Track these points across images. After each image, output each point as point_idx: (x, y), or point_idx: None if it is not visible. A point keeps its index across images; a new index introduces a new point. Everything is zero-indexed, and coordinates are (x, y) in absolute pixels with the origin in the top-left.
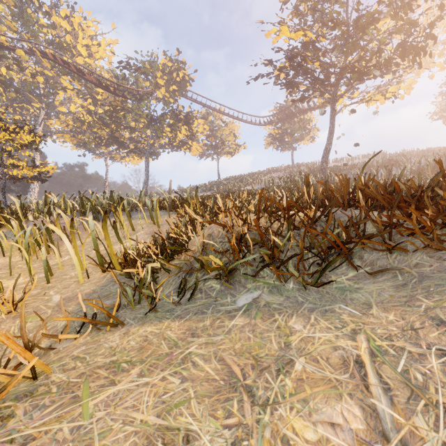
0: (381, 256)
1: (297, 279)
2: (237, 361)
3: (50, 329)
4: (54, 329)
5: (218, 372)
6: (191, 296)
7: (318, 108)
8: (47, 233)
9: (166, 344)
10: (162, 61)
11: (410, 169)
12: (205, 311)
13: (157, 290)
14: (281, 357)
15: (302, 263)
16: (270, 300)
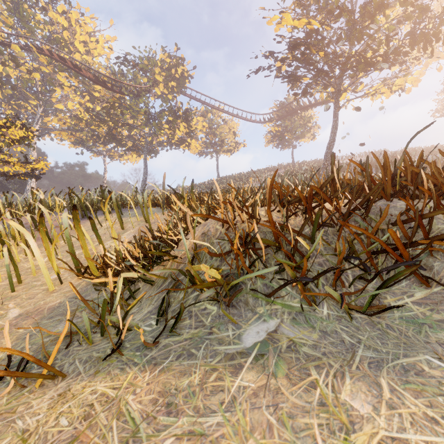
0: None
1: (333, 301)
2: None
3: None
4: None
5: None
6: (175, 324)
7: (320, 104)
8: None
9: (118, 431)
10: (160, 57)
11: None
12: (193, 351)
13: (128, 311)
14: None
15: (341, 276)
16: (296, 336)
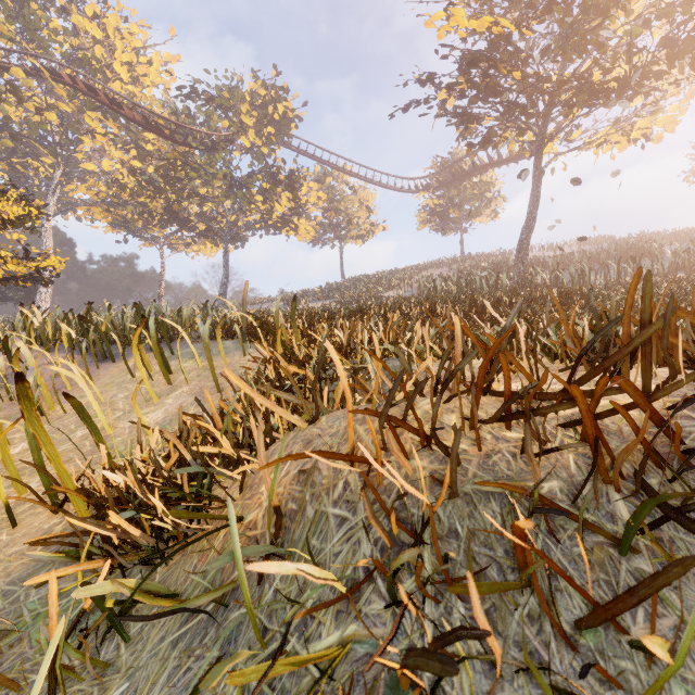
0: None
1: None
2: None
3: None
4: None
5: None
6: None
7: (506, 162)
8: None
9: None
10: (249, 87)
11: (677, 262)
12: None
13: None
14: None
15: None
16: None
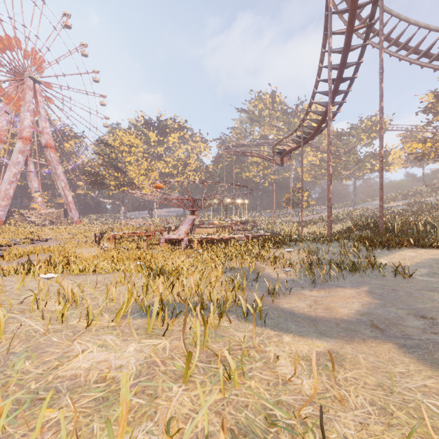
0: None
1: None
2: None
3: None
4: None
5: None
6: None
7: None
8: None
9: None
10: (364, 122)
11: None
12: None
13: None
14: None
15: None
16: None
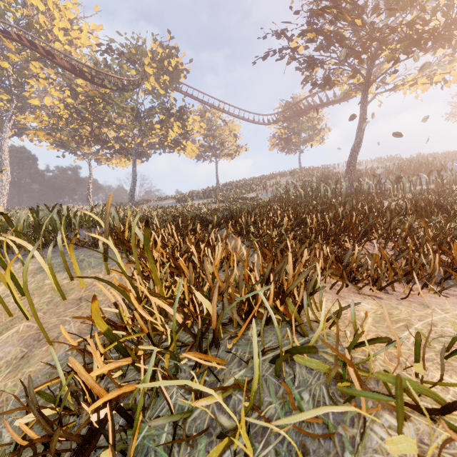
0: None
1: None
2: None
3: None
4: None
5: None
6: None
7: (332, 103)
8: None
9: None
10: (150, 47)
11: None
12: None
13: None
14: None
15: None
16: None
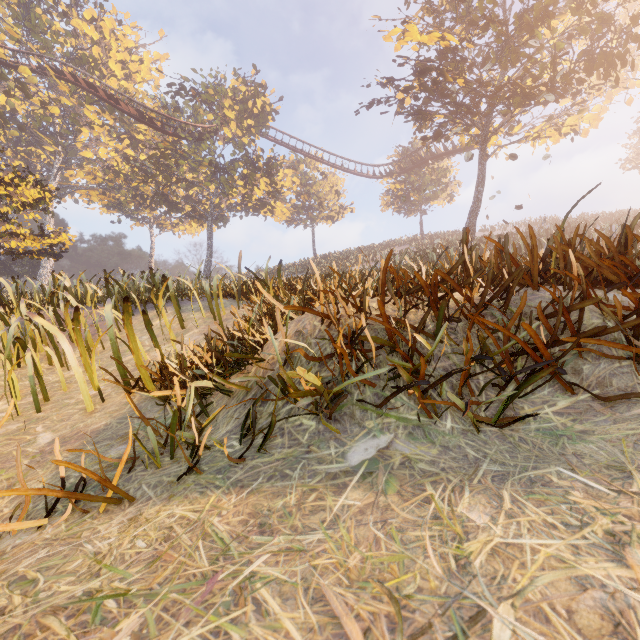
0: (618, 370)
1: (460, 412)
2: (354, 604)
3: (15, 498)
4: (19, 500)
5: (312, 636)
6: (264, 442)
7: (460, 152)
8: (47, 333)
9: (205, 550)
10: (231, 84)
11: None
12: (287, 472)
13: (203, 429)
14: (453, 598)
15: (468, 383)
16: (412, 452)
